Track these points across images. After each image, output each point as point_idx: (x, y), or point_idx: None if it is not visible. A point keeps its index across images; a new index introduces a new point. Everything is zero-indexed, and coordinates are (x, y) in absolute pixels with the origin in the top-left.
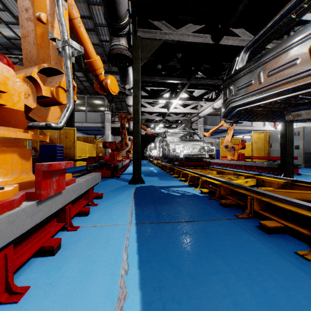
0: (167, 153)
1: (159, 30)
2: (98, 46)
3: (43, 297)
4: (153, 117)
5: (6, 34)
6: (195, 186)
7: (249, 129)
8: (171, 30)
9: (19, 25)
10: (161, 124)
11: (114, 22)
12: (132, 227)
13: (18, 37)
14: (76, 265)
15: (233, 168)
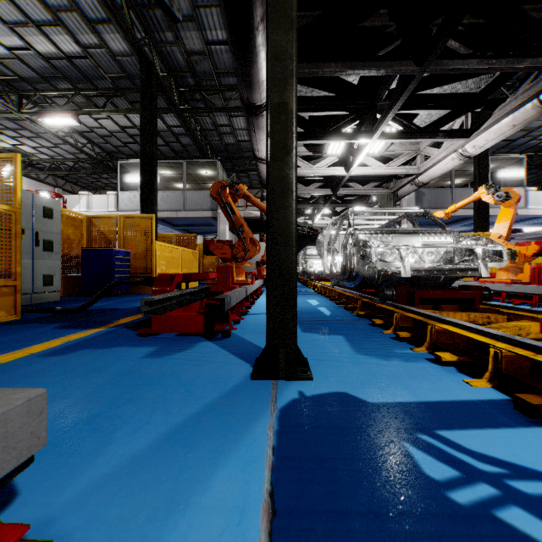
0: (357, 265)
1: None
2: (203, 57)
3: None
4: (312, 191)
5: (40, 50)
6: None
7: (518, 214)
8: None
9: (59, 26)
10: (328, 206)
11: None
12: None
13: (60, 53)
14: None
15: (532, 306)
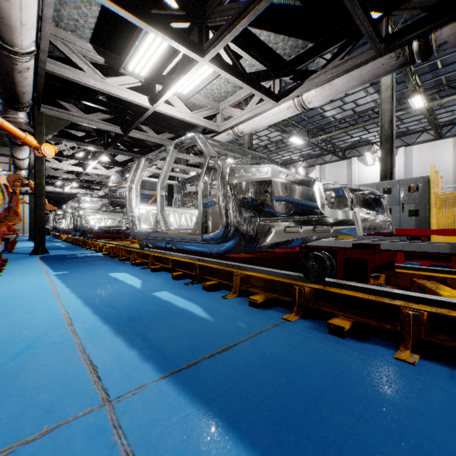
0: (80, 225)
1: (67, 110)
2: None
3: (13, 275)
4: (60, 174)
5: None
6: (102, 252)
7: None
8: (81, 113)
9: None
10: (75, 183)
11: (15, 103)
12: (45, 266)
13: None
14: (19, 272)
15: None
